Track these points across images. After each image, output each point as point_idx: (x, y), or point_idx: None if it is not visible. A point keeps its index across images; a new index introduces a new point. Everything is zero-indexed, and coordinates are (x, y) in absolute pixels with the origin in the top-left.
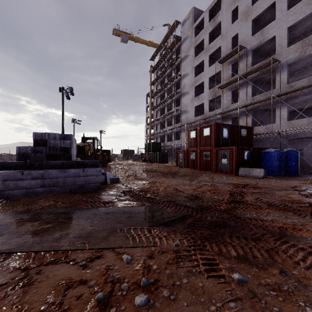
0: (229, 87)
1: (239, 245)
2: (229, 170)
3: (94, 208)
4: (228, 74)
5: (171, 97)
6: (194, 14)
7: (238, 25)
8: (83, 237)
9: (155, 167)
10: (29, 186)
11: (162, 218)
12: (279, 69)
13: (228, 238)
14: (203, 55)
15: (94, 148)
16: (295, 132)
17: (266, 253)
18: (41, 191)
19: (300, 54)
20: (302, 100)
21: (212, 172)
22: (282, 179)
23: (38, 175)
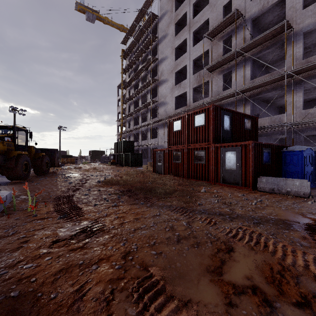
0: (220, 70)
1: None
2: (240, 180)
3: None
4: (219, 53)
5: (146, 86)
6: None
7: None
8: None
9: (122, 173)
10: None
11: None
12: (291, 41)
13: None
14: (186, 32)
15: (15, 145)
16: None
17: None
18: None
19: None
20: (314, 85)
21: (209, 182)
22: None
23: None
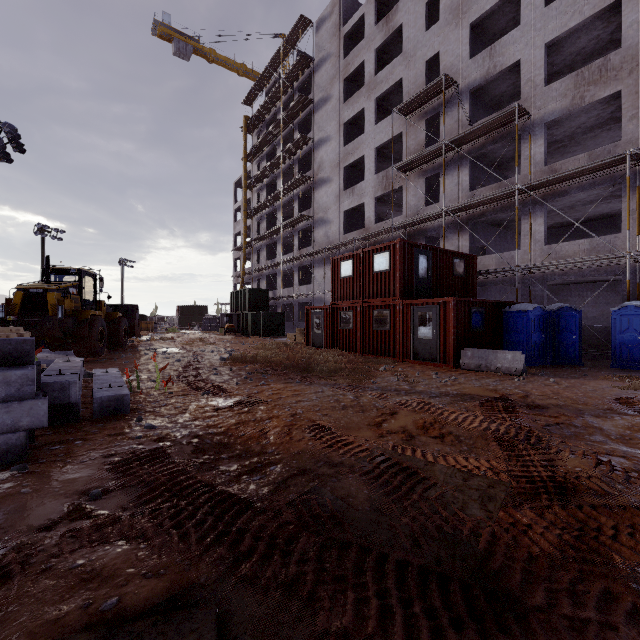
0: (420, 170)
1: None
2: (437, 355)
3: None
4: (419, 141)
5: (291, 188)
6: (344, 6)
7: (440, 33)
8: None
9: (254, 348)
10: None
11: None
12: (528, 134)
13: None
14: (363, 97)
15: (82, 300)
16: (562, 270)
17: None
18: None
19: (572, 101)
20: (567, 204)
21: (396, 359)
22: (565, 376)
23: None
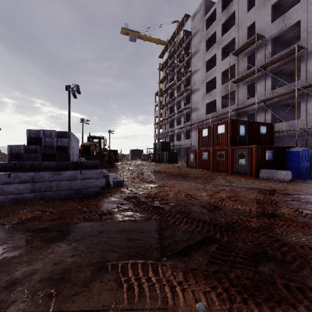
0: (244, 82)
1: None
2: (248, 172)
3: (86, 222)
4: (244, 67)
5: (180, 94)
6: (205, 6)
7: (255, 12)
8: (53, 280)
9: (164, 168)
10: (17, 192)
11: (173, 242)
12: (305, 58)
13: (285, 290)
14: (215, 48)
15: (100, 148)
16: None
17: None
18: (31, 197)
19: None
20: None
21: (228, 174)
22: None
23: (28, 178)
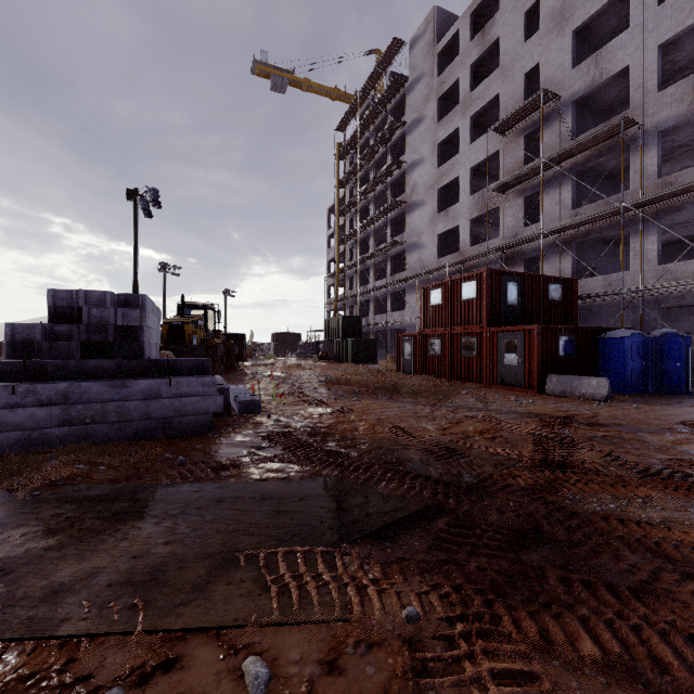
0: (519, 189)
1: (599, 618)
2: (523, 380)
3: (188, 484)
4: (517, 159)
5: (384, 213)
6: (438, 23)
7: (540, 43)
8: (135, 583)
9: (347, 373)
10: (32, 424)
11: (365, 516)
12: (639, 145)
13: (561, 587)
14: (458, 116)
15: (207, 330)
16: (677, 292)
17: (693, 650)
18: (61, 435)
19: (690, 106)
20: (691, 217)
21: (482, 385)
22: (654, 403)
23: (55, 396)
